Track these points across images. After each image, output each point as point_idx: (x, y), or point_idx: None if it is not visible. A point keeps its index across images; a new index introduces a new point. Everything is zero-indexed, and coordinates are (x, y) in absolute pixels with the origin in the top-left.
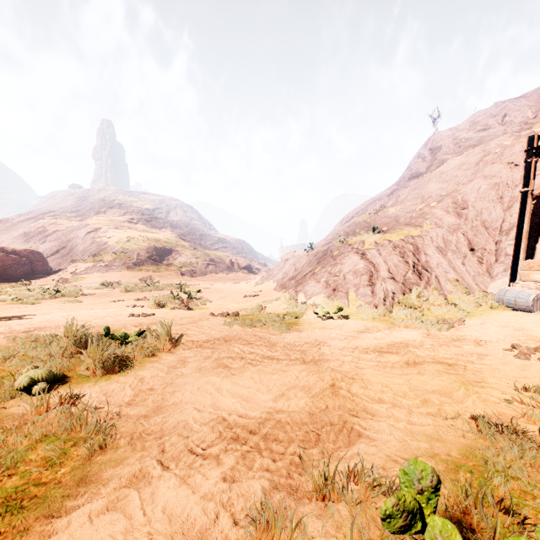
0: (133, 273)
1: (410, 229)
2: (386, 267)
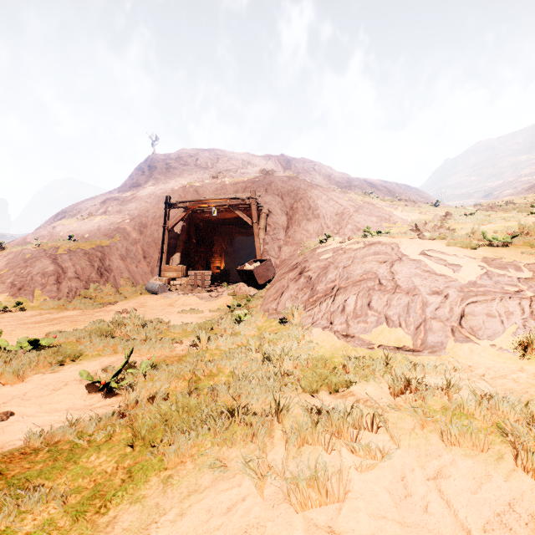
0: None
1: (103, 240)
2: (74, 270)
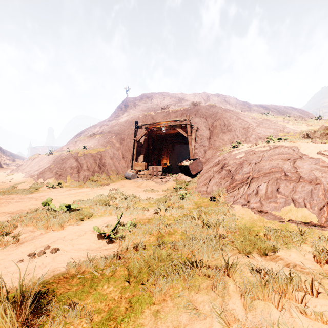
0: None
1: (101, 148)
2: (86, 165)
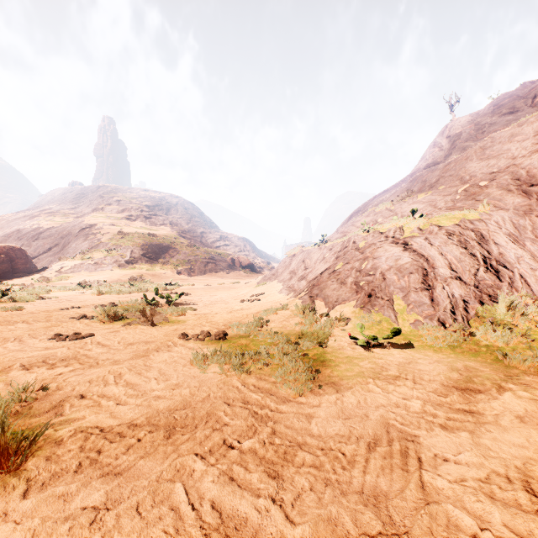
0: (125, 272)
1: (463, 212)
2: (444, 262)
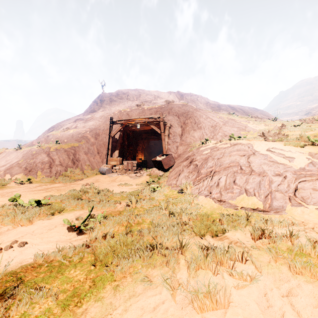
0: None
1: (75, 143)
2: (59, 160)
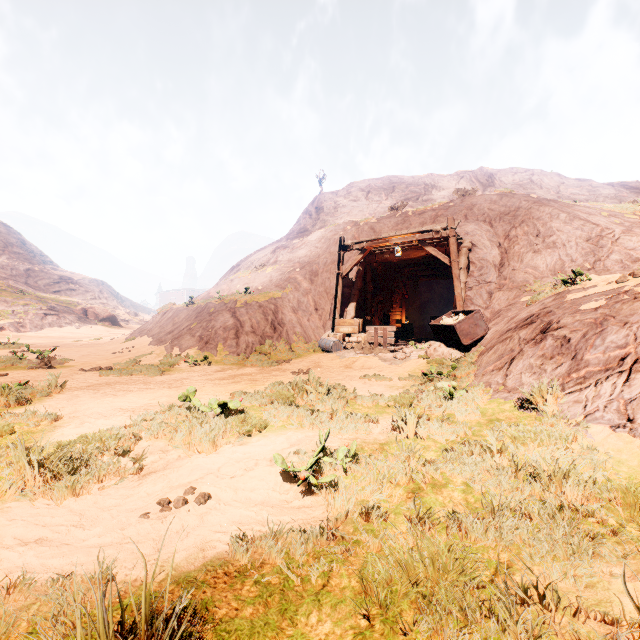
0: None
1: (275, 291)
2: (250, 324)
